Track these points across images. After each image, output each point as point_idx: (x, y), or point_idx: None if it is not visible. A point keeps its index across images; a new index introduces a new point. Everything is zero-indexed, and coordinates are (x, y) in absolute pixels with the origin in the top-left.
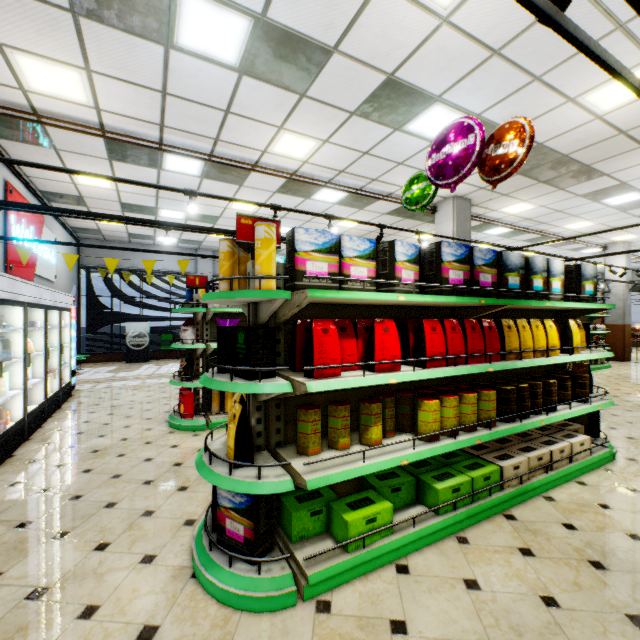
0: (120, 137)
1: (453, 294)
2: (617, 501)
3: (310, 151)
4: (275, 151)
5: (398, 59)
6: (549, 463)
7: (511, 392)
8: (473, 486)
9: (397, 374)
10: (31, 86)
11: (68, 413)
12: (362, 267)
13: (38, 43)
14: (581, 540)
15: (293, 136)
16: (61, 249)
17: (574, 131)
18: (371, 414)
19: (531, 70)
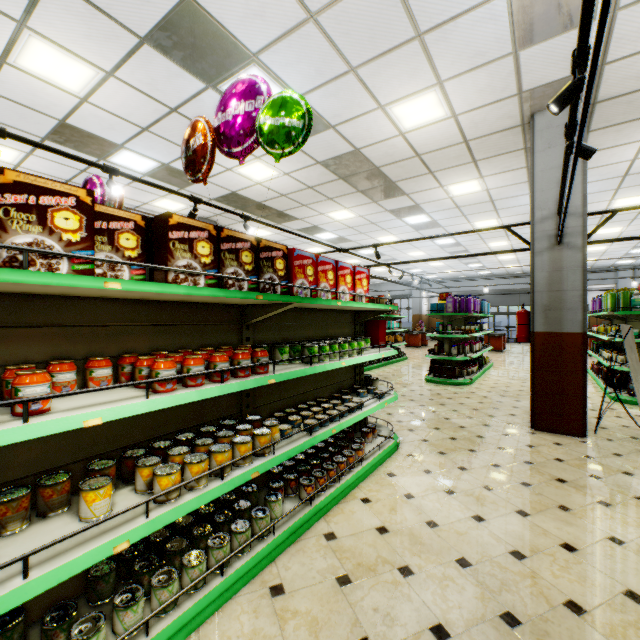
0: None
1: None
2: None
3: (17, 158)
4: None
5: (61, 112)
6: None
7: None
8: None
9: None
10: None
11: None
12: None
13: None
14: None
15: None
16: None
17: (251, 188)
18: None
19: None
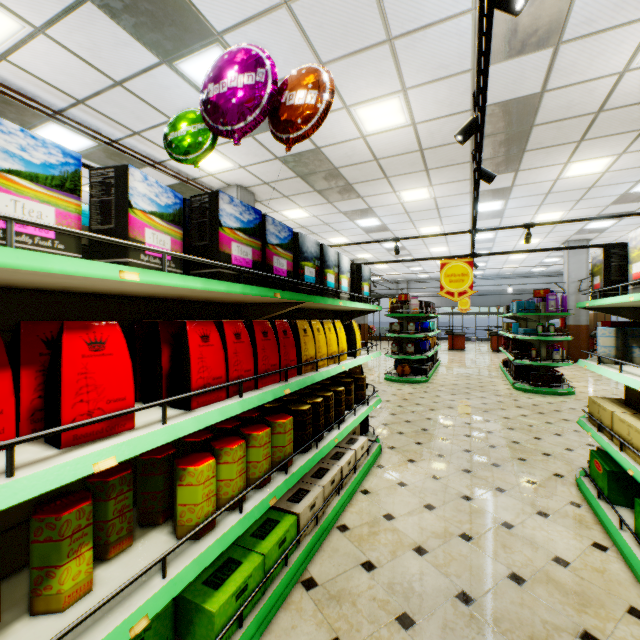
0: None
1: (238, 281)
2: (396, 505)
3: (9, 38)
4: None
5: None
6: (341, 482)
7: (308, 413)
8: (266, 566)
9: (121, 442)
10: None
11: None
12: (39, 202)
13: None
14: (383, 584)
15: None
16: None
17: (345, 144)
18: (60, 538)
19: (318, 51)
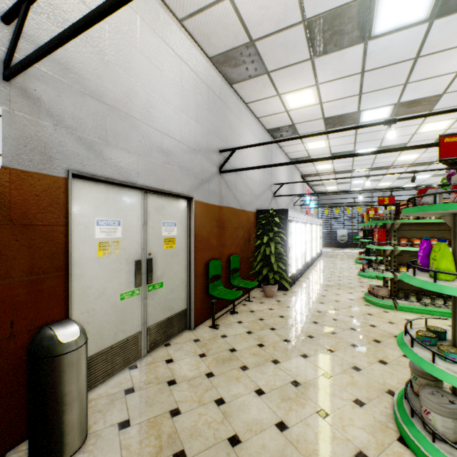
0: (339, 170)
1: None
2: None
3: (417, 156)
4: (399, 160)
5: (436, 136)
6: None
7: None
8: None
9: None
10: (318, 169)
11: (323, 257)
12: None
13: (322, 164)
14: None
15: (405, 156)
16: (314, 202)
17: None
18: None
19: None
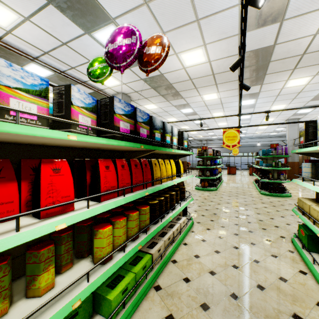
0: None
1: (123, 140)
2: (200, 250)
3: (12, 22)
4: None
5: None
6: (173, 239)
7: (157, 204)
8: (136, 279)
9: (68, 216)
10: None
11: None
12: (29, 102)
13: None
14: (194, 289)
15: None
16: None
17: (175, 72)
18: (39, 262)
19: (162, 26)
